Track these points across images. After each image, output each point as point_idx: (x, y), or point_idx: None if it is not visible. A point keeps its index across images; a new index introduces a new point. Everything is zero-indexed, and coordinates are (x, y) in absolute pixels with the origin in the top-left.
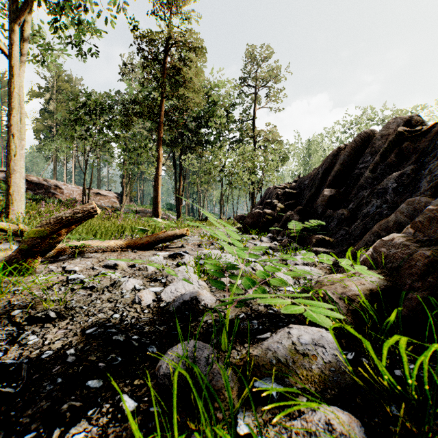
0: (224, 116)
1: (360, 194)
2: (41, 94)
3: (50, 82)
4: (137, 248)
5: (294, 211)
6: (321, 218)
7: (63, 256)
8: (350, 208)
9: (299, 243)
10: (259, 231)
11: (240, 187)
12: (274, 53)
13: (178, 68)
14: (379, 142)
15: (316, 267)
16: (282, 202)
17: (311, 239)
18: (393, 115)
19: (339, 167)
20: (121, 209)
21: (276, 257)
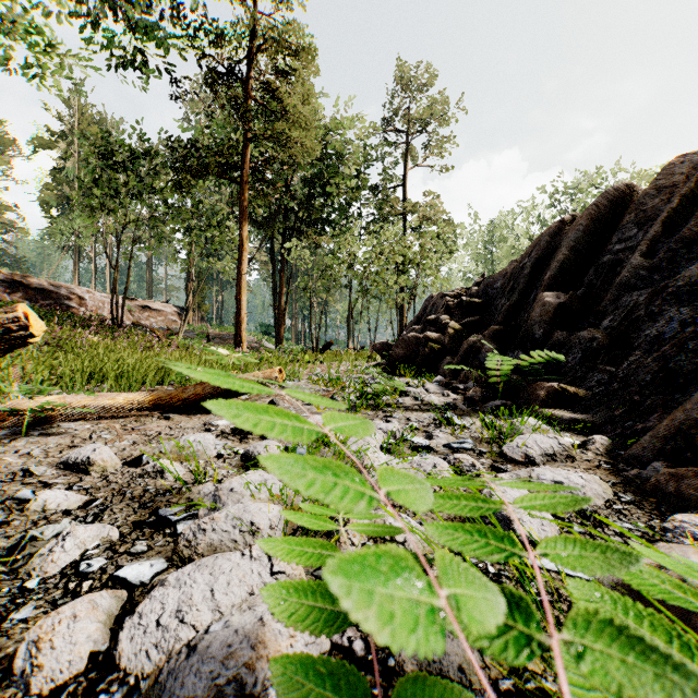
0: (354, 178)
1: (623, 300)
2: (52, 144)
3: (67, 123)
4: (178, 409)
5: (483, 334)
6: (541, 347)
7: (1, 432)
8: (604, 327)
9: (502, 397)
10: (416, 371)
11: (381, 295)
12: (436, 75)
13: (276, 90)
14: (654, 201)
15: (574, 462)
16: (456, 320)
17: (533, 389)
18: (631, 179)
19: (567, 253)
20: (179, 333)
21: (469, 432)
